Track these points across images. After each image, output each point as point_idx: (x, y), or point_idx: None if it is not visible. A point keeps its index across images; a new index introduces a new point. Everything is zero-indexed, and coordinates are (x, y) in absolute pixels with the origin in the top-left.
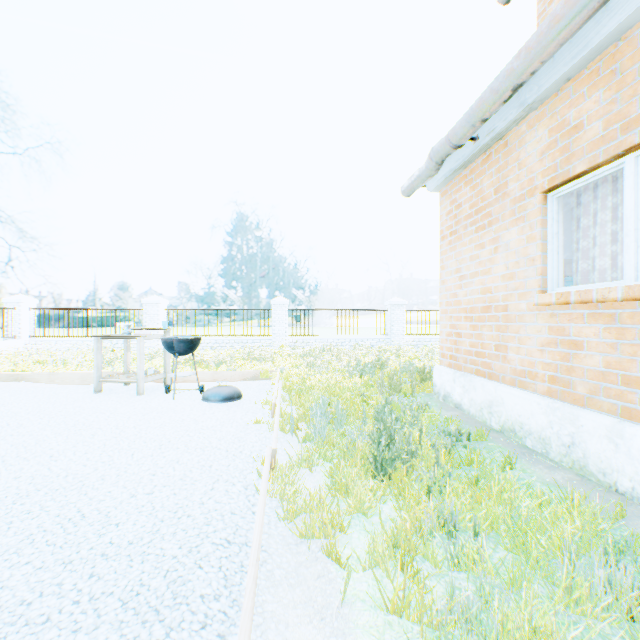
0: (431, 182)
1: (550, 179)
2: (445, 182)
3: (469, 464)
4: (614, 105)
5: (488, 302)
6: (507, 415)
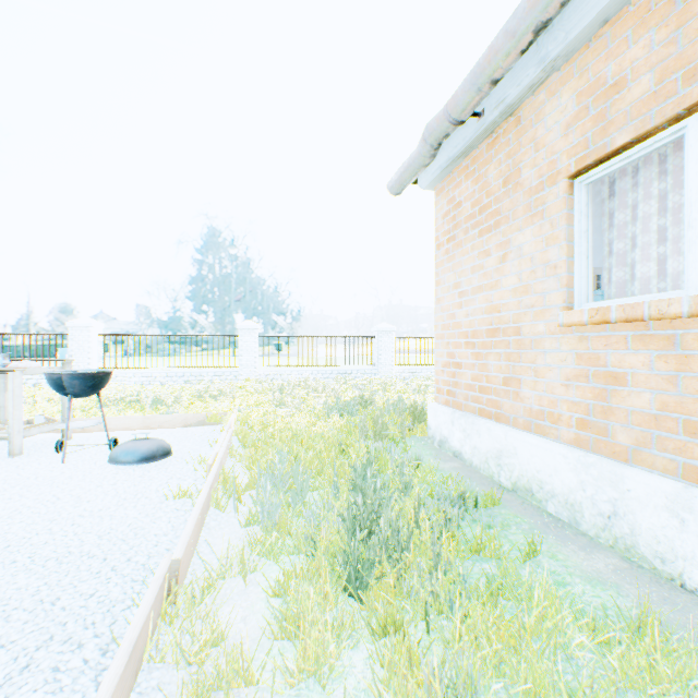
0: (424, 177)
1: (579, 159)
2: (441, 176)
3: (481, 551)
4: (673, 46)
5: (495, 324)
6: (522, 470)
